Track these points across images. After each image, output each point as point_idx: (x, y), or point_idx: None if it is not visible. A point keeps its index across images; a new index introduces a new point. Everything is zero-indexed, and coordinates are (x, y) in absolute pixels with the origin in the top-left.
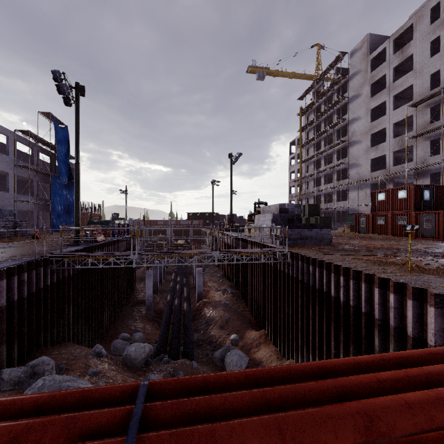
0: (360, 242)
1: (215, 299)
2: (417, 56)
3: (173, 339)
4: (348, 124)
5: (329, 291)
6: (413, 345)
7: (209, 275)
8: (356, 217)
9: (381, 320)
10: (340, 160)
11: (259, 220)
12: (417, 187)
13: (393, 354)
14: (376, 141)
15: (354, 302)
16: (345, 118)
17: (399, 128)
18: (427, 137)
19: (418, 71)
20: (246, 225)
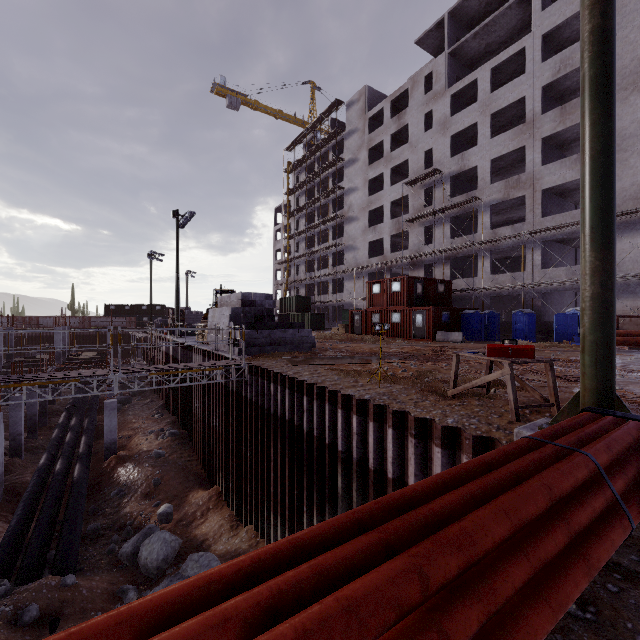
0: (349, 346)
1: (140, 449)
2: (413, 127)
3: (34, 541)
4: (345, 194)
5: (292, 418)
6: (374, 481)
7: (138, 408)
8: (351, 314)
9: (345, 452)
10: (336, 240)
11: (214, 318)
12: (411, 279)
13: (106, 619)
14: (374, 221)
15: (318, 431)
16: (341, 186)
17: (398, 209)
18: (422, 223)
19: (414, 145)
20: (196, 324)
